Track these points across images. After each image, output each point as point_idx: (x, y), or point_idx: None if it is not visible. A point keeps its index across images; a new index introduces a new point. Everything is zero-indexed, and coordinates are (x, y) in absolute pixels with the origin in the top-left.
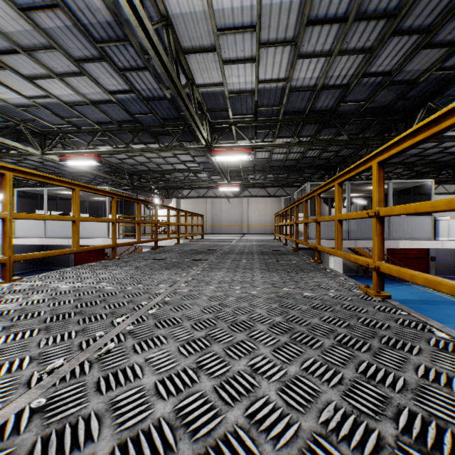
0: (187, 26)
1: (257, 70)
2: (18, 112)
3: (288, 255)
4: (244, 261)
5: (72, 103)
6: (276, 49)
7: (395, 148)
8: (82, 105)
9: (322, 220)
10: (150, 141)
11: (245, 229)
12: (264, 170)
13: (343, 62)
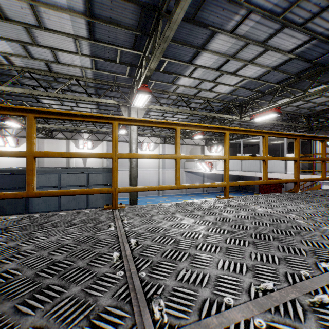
0: None
1: None
2: (228, 97)
3: None
4: None
5: (258, 76)
6: None
7: None
8: (266, 74)
9: None
10: None
11: None
12: None
13: None
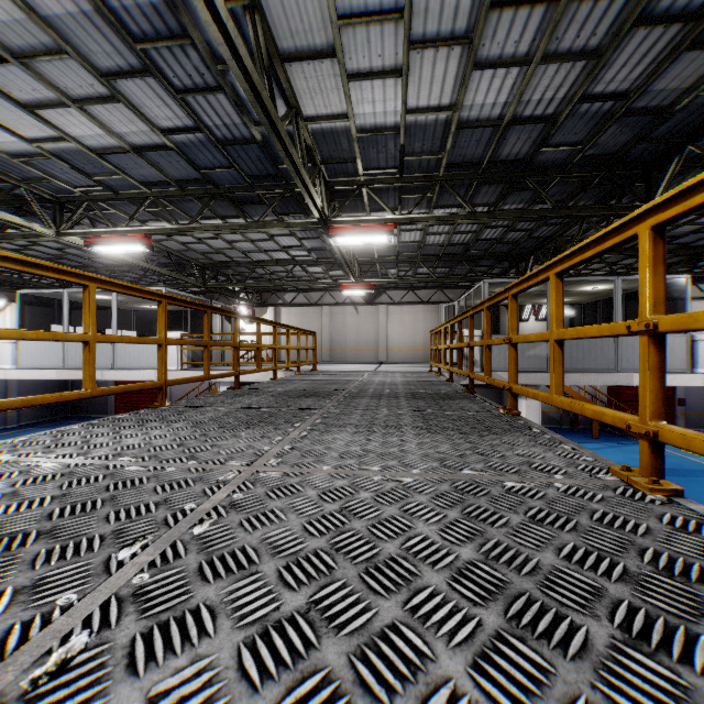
0: (287, 12)
1: (404, 91)
2: (15, 166)
3: (458, 400)
4: (384, 411)
5: (101, 150)
6: (437, 53)
7: (701, 192)
8: (119, 153)
9: (522, 339)
10: (231, 214)
11: (383, 354)
12: (412, 261)
13: (548, 75)
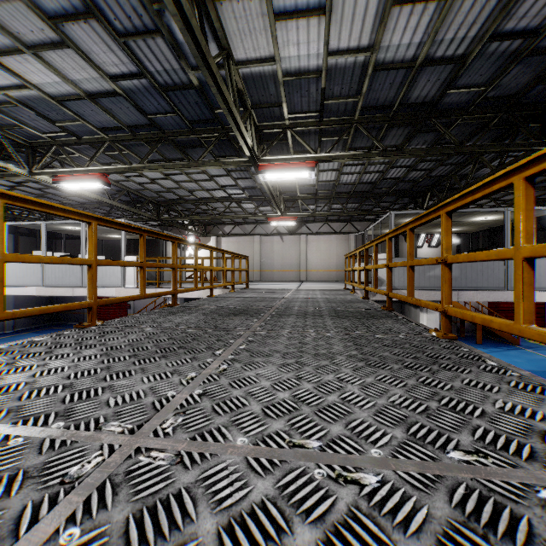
0: None
1: (326, 31)
2: None
3: (381, 319)
4: (311, 333)
5: (61, 97)
6: None
7: None
8: (75, 100)
9: (463, 259)
10: (176, 157)
11: (303, 275)
12: (328, 197)
13: (463, 12)
